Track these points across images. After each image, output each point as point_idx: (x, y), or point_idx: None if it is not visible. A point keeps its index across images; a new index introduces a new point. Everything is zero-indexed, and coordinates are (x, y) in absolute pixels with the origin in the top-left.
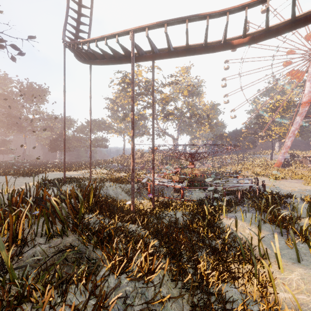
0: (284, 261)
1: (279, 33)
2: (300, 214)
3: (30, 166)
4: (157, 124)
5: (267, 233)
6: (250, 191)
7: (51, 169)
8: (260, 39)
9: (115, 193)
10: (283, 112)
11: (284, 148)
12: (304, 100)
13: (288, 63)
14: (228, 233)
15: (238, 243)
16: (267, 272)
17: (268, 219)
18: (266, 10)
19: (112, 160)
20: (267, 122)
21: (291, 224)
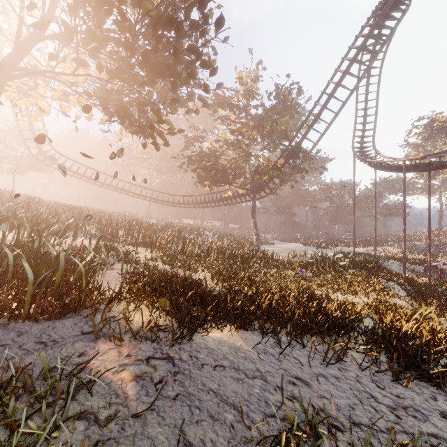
0: None
1: None
2: None
3: (317, 240)
4: None
5: None
6: None
7: (337, 244)
8: None
9: (398, 269)
10: None
11: None
12: None
13: None
14: None
15: None
16: None
17: None
18: None
19: (413, 236)
20: None
21: None
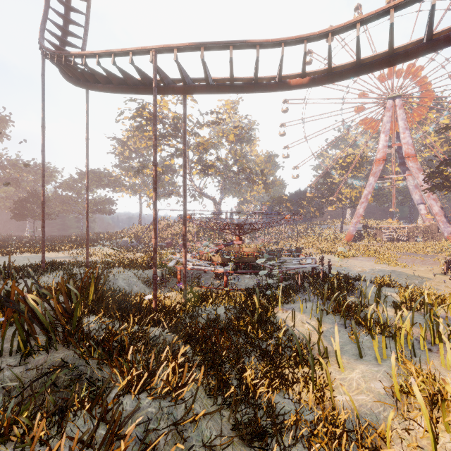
0: (346, 359)
1: (343, 78)
2: (368, 300)
3: None
4: (191, 181)
5: (330, 326)
6: (314, 273)
7: (17, 249)
8: (322, 82)
9: (128, 283)
10: (355, 171)
11: (356, 217)
12: (378, 157)
13: (360, 108)
14: (282, 329)
15: (295, 341)
16: (326, 373)
17: (332, 309)
18: (328, 48)
19: (122, 233)
20: (337, 183)
21: (357, 313)
